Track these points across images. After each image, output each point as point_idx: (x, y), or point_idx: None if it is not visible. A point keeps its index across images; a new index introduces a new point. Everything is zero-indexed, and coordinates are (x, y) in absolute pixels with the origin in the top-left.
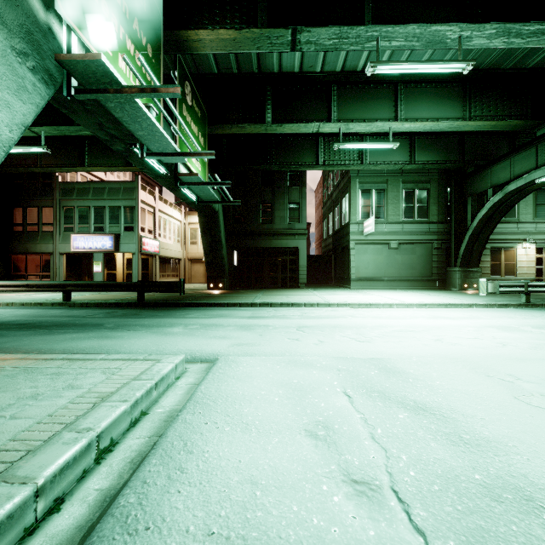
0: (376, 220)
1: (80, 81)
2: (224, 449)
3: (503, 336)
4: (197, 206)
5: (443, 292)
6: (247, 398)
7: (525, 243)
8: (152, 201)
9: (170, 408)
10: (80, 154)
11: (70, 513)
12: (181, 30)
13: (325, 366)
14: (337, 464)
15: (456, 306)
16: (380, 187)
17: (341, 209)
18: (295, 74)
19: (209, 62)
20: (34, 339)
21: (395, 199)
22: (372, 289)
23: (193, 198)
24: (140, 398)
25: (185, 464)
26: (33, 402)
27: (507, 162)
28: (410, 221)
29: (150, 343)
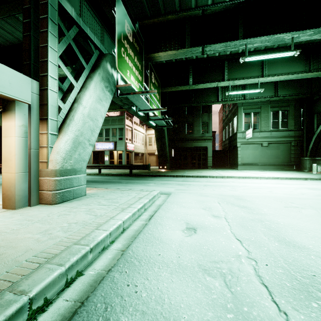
0: (254, 130)
1: (122, 91)
2: (178, 209)
3: (307, 191)
4: (155, 127)
5: (296, 172)
6: (184, 202)
7: None
8: (130, 124)
9: (159, 204)
10: None
11: (144, 216)
12: (152, 54)
13: (213, 196)
14: (210, 213)
15: (297, 179)
16: (256, 111)
17: (233, 124)
18: (204, 58)
19: None
20: (101, 185)
21: (266, 117)
22: (251, 170)
23: (153, 124)
24: (151, 199)
25: (168, 211)
26: (122, 198)
27: None
28: (275, 130)
29: (144, 188)
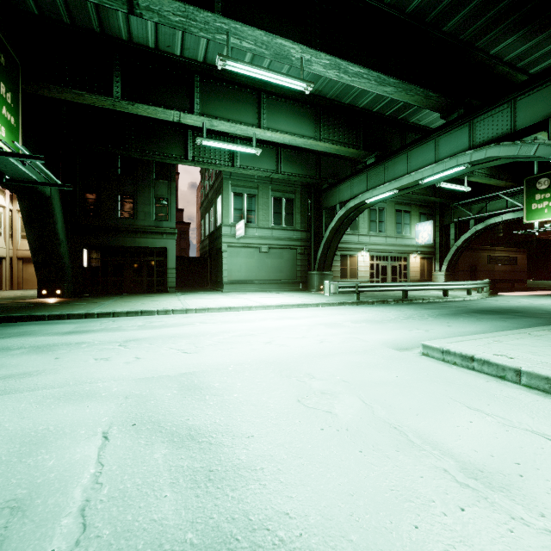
0: (248, 224)
1: None
2: None
3: (326, 333)
4: (13, 186)
5: (303, 293)
6: None
7: (363, 251)
8: None
9: None
10: None
11: None
12: None
13: (112, 394)
14: None
15: (307, 306)
16: (251, 192)
17: (216, 210)
18: (150, 49)
19: None
20: None
21: (265, 205)
22: (244, 292)
23: None
24: None
25: None
26: None
27: (349, 183)
28: (278, 228)
29: None
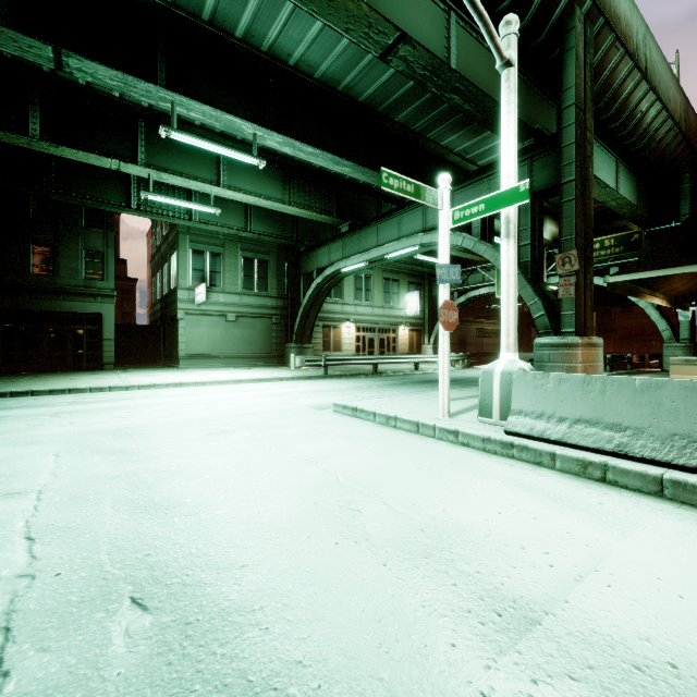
0: (212, 287)
1: None
2: None
3: (266, 401)
4: None
5: (276, 368)
6: None
7: (348, 322)
8: None
9: None
10: None
11: None
12: None
13: (55, 441)
14: (1, 490)
15: (270, 380)
16: (216, 250)
17: (170, 268)
18: (80, 85)
19: None
20: None
21: (233, 267)
22: (205, 368)
23: None
24: None
25: None
26: None
27: (327, 249)
28: (249, 293)
29: None
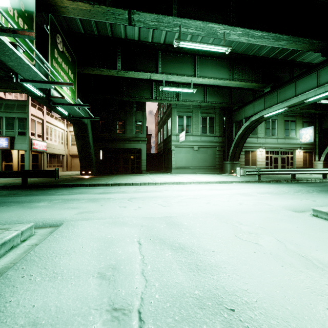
0: (186, 133)
1: None
2: (25, 297)
3: (242, 199)
4: (71, 120)
5: (221, 175)
6: (67, 253)
7: (261, 148)
8: (40, 115)
9: (3, 266)
10: None
11: None
12: None
13: (134, 224)
14: (109, 297)
15: (225, 182)
16: (188, 115)
17: (167, 126)
18: (135, 41)
19: (77, 25)
20: None
21: (197, 122)
22: (184, 174)
23: (67, 114)
24: None
25: None
26: None
27: (252, 105)
28: (204, 135)
29: (14, 215)
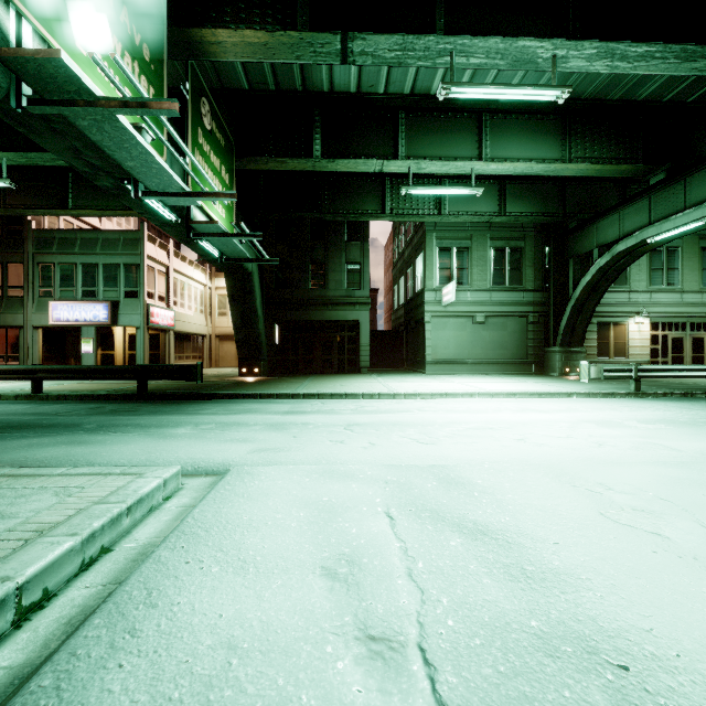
0: (458, 286)
1: (34, 87)
2: (203, 599)
3: (602, 434)
4: (223, 265)
5: (539, 378)
6: (254, 525)
7: (638, 316)
8: (164, 257)
9: (146, 541)
10: (61, 192)
11: None
12: (193, 27)
13: (370, 477)
14: (354, 614)
15: (553, 395)
16: (462, 245)
17: (415, 271)
18: (351, 95)
19: (237, 74)
20: None
21: (481, 260)
22: (453, 375)
23: (216, 255)
24: (100, 530)
25: (140, 624)
26: None
27: (616, 216)
28: (499, 289)
29: (140, 450)
